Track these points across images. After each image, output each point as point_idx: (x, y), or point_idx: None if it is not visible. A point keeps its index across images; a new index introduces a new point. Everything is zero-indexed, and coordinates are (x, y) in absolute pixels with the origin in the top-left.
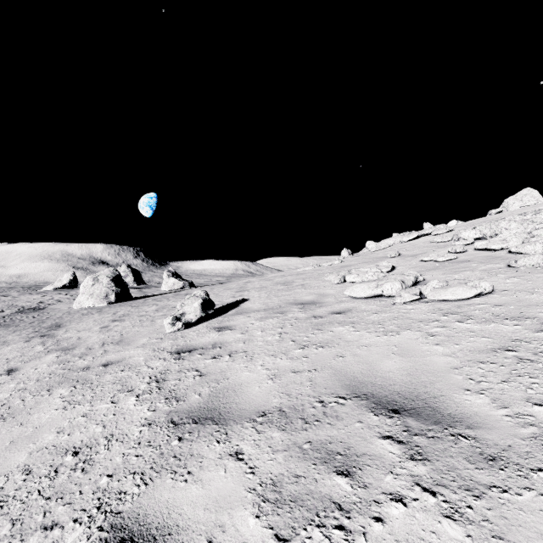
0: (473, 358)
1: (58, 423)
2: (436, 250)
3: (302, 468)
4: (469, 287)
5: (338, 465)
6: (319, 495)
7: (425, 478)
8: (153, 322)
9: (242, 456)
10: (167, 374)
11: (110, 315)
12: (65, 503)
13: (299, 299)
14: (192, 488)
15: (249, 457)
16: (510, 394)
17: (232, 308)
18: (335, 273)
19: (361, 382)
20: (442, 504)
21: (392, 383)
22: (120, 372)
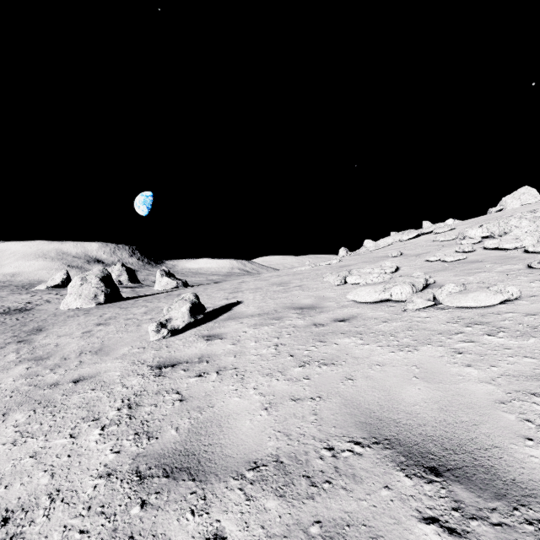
0: (521, 387)
1: None
2: (441, 249)
3: None
4: (493, 292)
5: None
6: None
7: None
8: (139, 327)
9: None
10: (143, 397)
11: (96, 317)
12: None
13: (297, 303)
14: None
15: None
16: None
17: (224, 312)
18: (334, 274)
19: (379, 418)
20: None
21: (421, 423)
22: (91, 391)
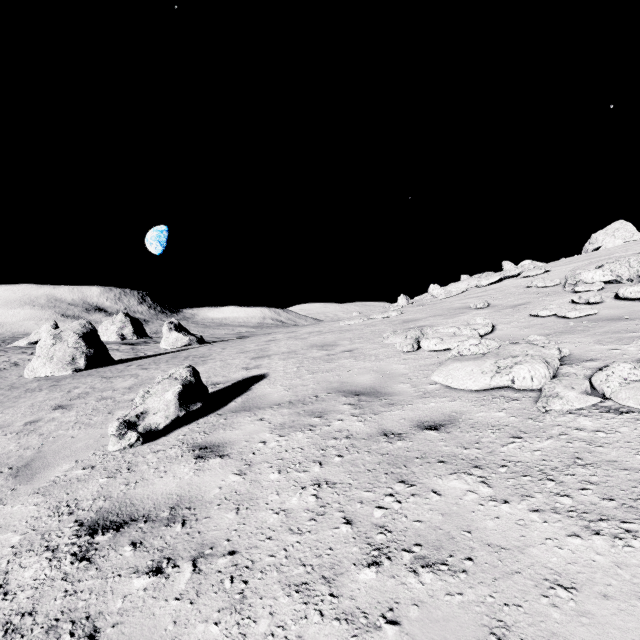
0: None
1: None
2: (545, 299)
3: None
4: None
5: None
6: None
7: None
8: (109, 417)
9: None
10: None
11: (61, 394)
12: None
13: (349, 383)
14: None
15: None
16: None
17: (238, 393)
18: (400, 333)
19: None
20: None
21: None
22: None
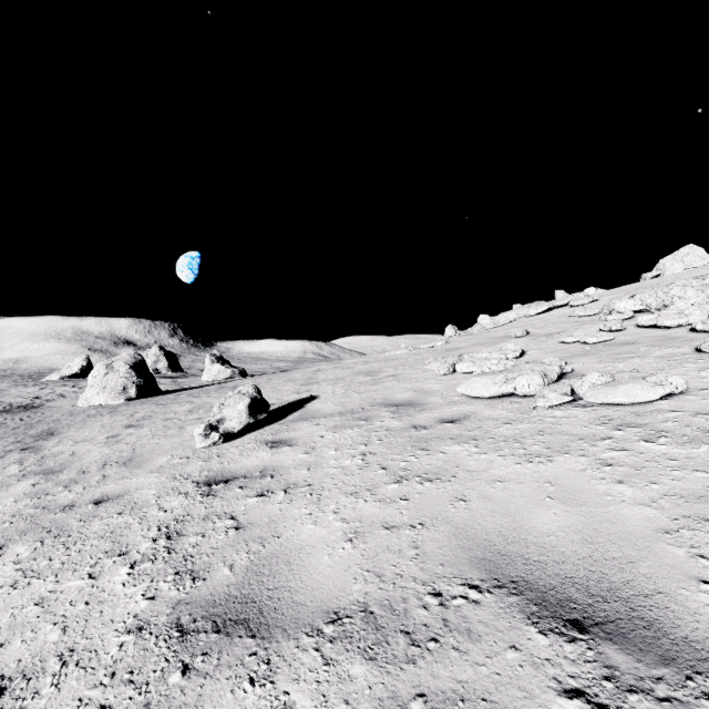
0: (691, 512)
1: None
2: (580, 327)
3: None
4: (651, 384)
5: None
6: None
7: None
8: (182, 430)
9: None
10: (186, 523)
11: (125, 417)
12: None
13: (391, 398)
14: None
15: None
16: None
17: (294, 410)
18: (440, 359)
19: (502, 553)
20: None
21: (559, 560)
22: (117, 515)
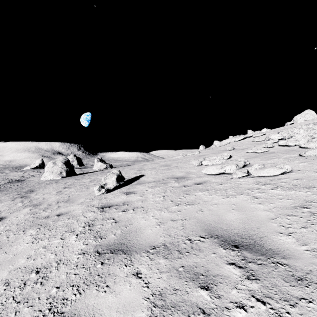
0: (282, 212)
1: (28, 252)
2: (256, 146)
3: (178, 284)
4: (277, 168)
5: (201, 282)
6: (190, 302)
7: (257, 292)
8: (88, 189)
9: (140, 275)
10: (95, 221)
11: (63, 184)
12: (29, 306)
13: (175, 175)
14: (109, 296)
15: (145, 276)
16: (308, 236)
17: (134, 180)
18: (196, 159)
19: (213, 227)
20: (270, 310)
21: (233, 228)
22: (67, 219)
